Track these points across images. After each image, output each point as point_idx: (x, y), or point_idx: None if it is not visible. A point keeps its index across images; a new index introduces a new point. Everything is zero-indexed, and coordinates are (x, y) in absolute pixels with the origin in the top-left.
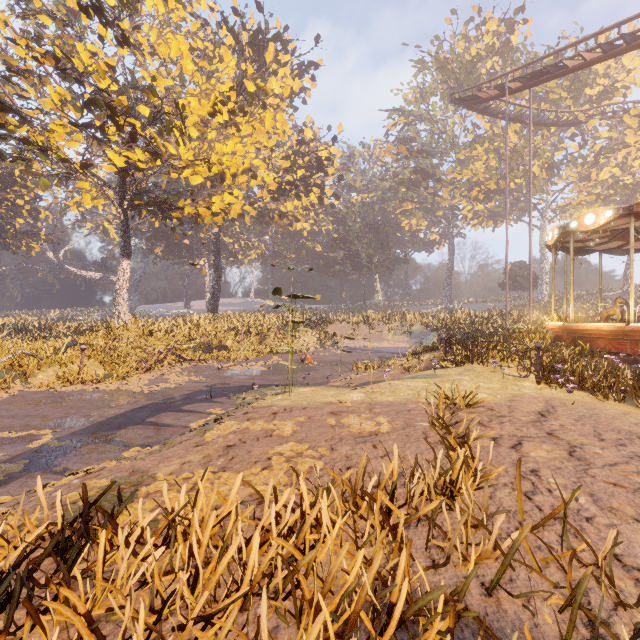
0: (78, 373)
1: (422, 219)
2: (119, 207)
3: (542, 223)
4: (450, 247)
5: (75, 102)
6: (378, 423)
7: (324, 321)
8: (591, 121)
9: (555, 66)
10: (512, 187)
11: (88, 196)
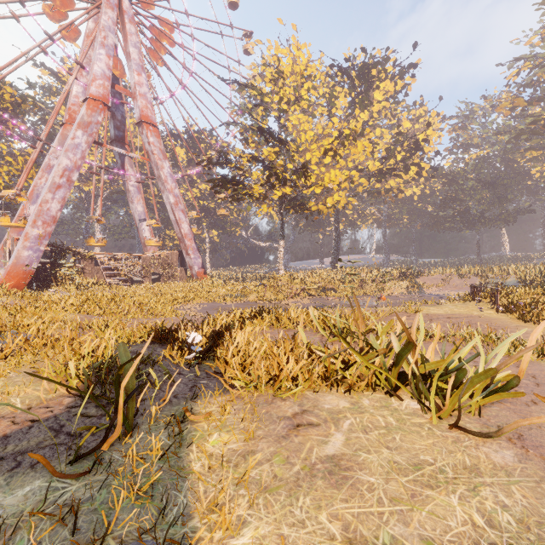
0: (264, 296)
1: None
2: (279, 213)
3: None
4: None
5: (261, 169)
6: None
7: (415, 273)
8: None
9: None
10: None
11: (265, 208)
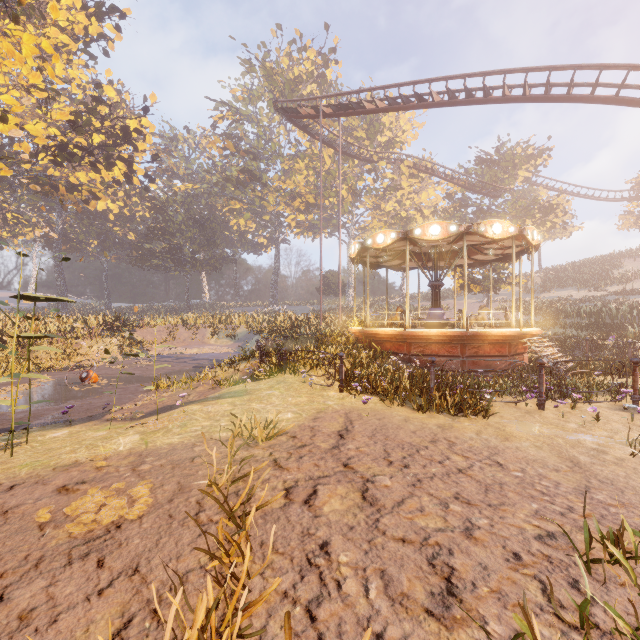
0: None
1: (250, 221)
2: None
3: (349, 239)
4: (276, 251)
5: None
6: (134, 497)
7: (130, 324)
8: (381, 162)
9: (357, 104)
10: (327, 204)
11: None
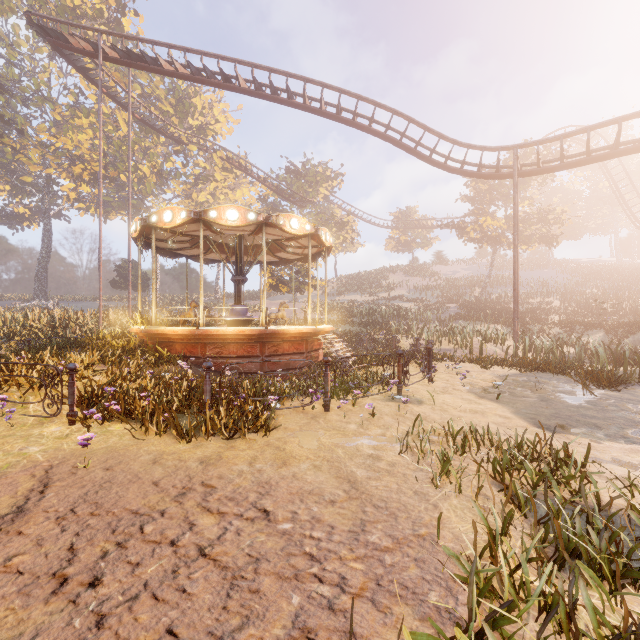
0: None
1: None
2: None
3: None
4: (46, 228)
5: None
6: None
7: None
8: (192, 146)
9: (152, 58)
10: (124, 180)
11: None
